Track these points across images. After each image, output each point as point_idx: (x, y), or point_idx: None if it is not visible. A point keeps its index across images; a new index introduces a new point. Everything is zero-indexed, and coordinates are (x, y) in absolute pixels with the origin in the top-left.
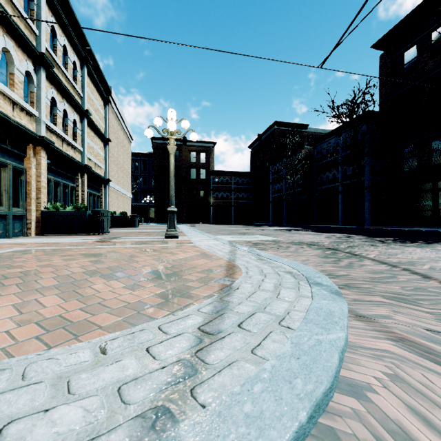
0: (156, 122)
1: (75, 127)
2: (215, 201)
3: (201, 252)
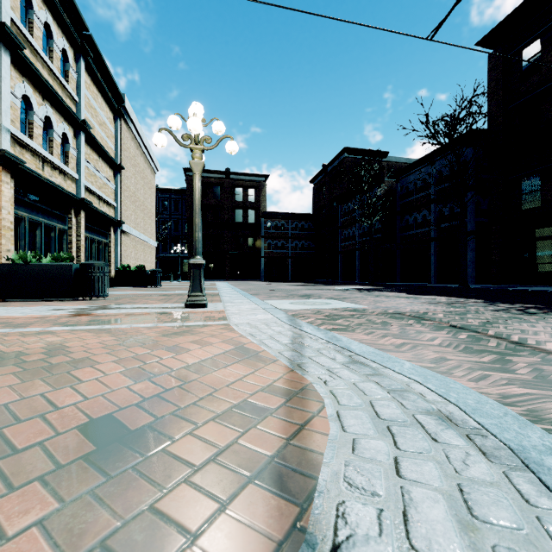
0: (172, 123)
1: (66, 145)
2: (267, 251)
3: (237, 343)
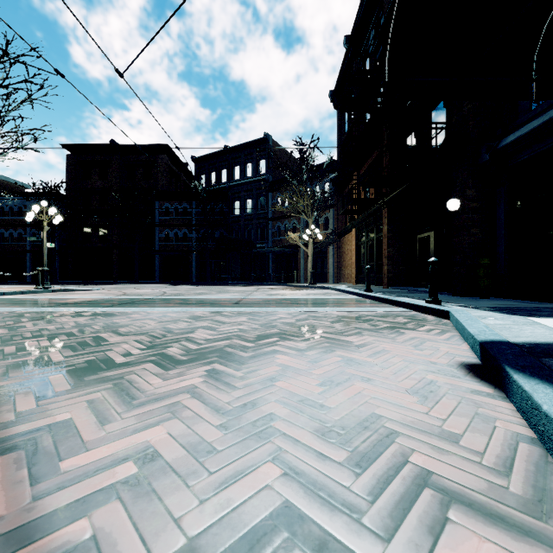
0: None
1: None
2: None
3: None
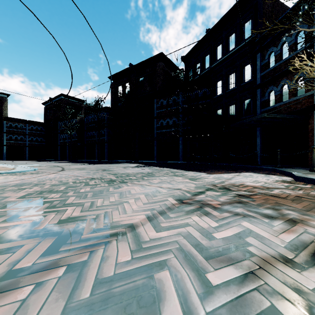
0: None
1: None
2: (8, 142)
3: (2, 167)
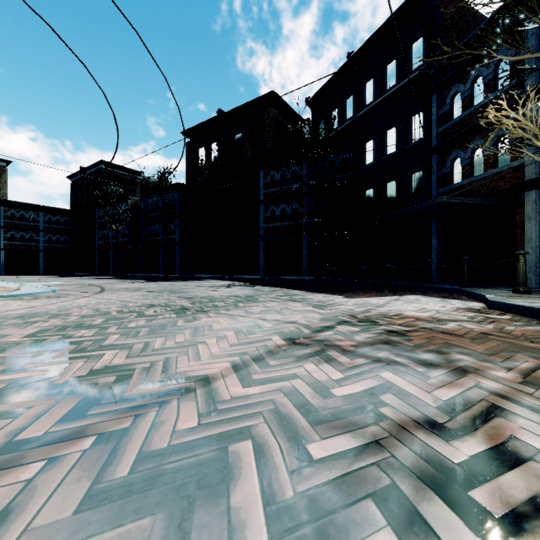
0: None
1: None
2: (9, 243)
3: None
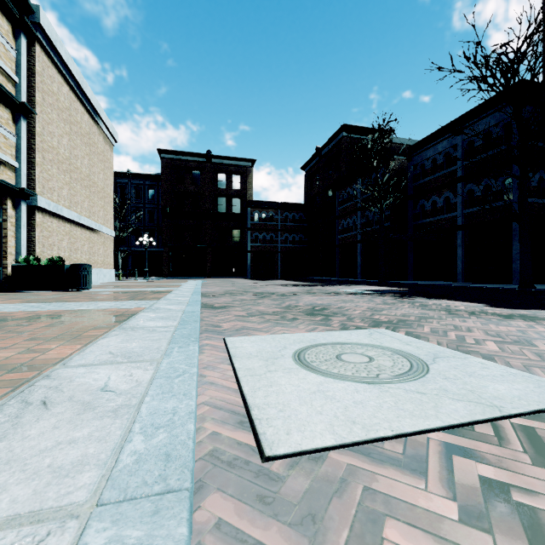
0: None
1: None
2: (254, 245)
3: None
